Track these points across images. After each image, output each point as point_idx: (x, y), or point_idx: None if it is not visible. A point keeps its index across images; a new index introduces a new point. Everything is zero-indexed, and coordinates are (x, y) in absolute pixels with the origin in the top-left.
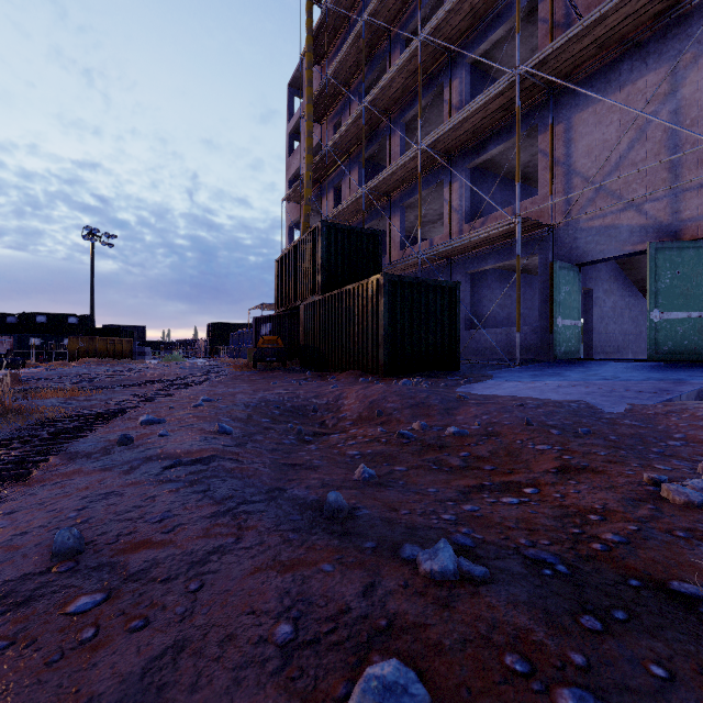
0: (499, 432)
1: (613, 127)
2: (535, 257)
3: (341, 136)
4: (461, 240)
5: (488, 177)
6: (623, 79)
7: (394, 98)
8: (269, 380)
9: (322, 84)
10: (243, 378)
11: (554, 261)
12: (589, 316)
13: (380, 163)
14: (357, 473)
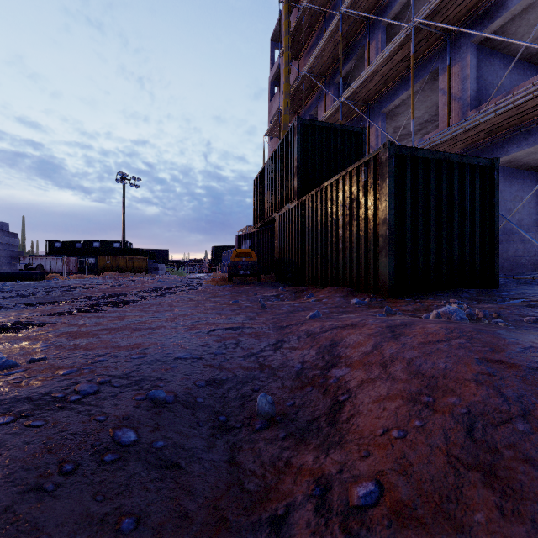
0: None
1: None
2: None
3: (317, 58)
4: (480, 116)
5: (495, 58)
6: None
7: None
8: (235, 296)
9: (299, 14)
10: (209, 293)
11: None
12: None
13: None
14: None
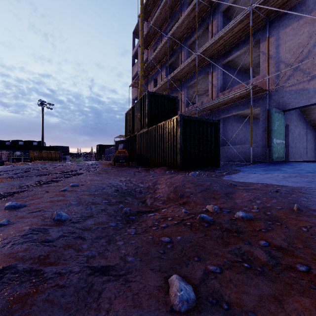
0: (278, 216)
1: (304, 35)
2: (256, 109)
3: (157, 53)
4: (219, 99)
5: (230, 70)
6: (310, 8)
7: (183, 32)
8: (120, 172)
9: (148, 29)
10: (107, 170)
11: (271, 108)
12: (286, 139)
13: (176, 66)
14: (172, 296)
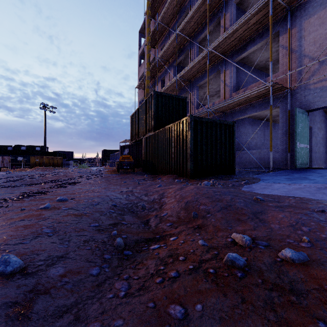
0: None
1: None
2: (273, 110)
3: (164, 52)
4: (233, 99)
5: (245, 67)
6: None
7: (193, 28)
8: (123, 179)
9: (155, 26)
10: (109, 178)
11: (294, 108)
12: (309, 143)
13: (185, 66)
14: None
